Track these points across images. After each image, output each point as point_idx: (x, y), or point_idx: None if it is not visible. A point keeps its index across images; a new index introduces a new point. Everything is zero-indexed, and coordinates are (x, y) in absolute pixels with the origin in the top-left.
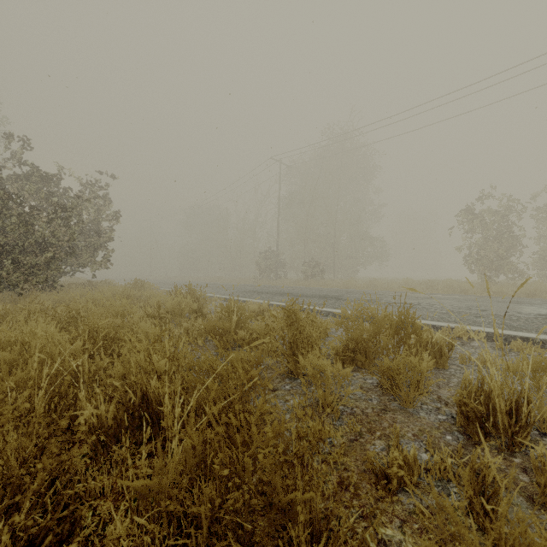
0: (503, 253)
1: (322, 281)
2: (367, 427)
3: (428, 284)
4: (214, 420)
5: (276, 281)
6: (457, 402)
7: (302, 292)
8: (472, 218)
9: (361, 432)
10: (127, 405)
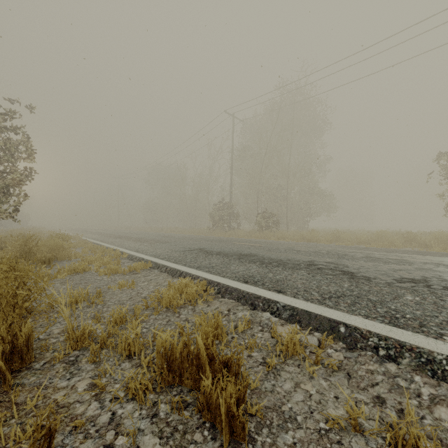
0: None
1: (278, 233)
2: None
3: (408, 237)
4: None
5: (229, 232)
6: None
7: (269, 253)
8: None
9: None
10: None
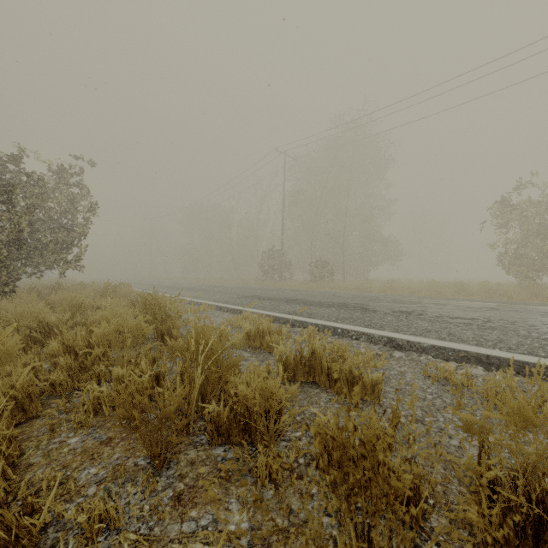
0: None
1: (332, 283)
2: None
3: (457, 286)
4: None
5: (280, 283)
6: None
7: (313, 298)
8: (507, 210)
9: None
10: None
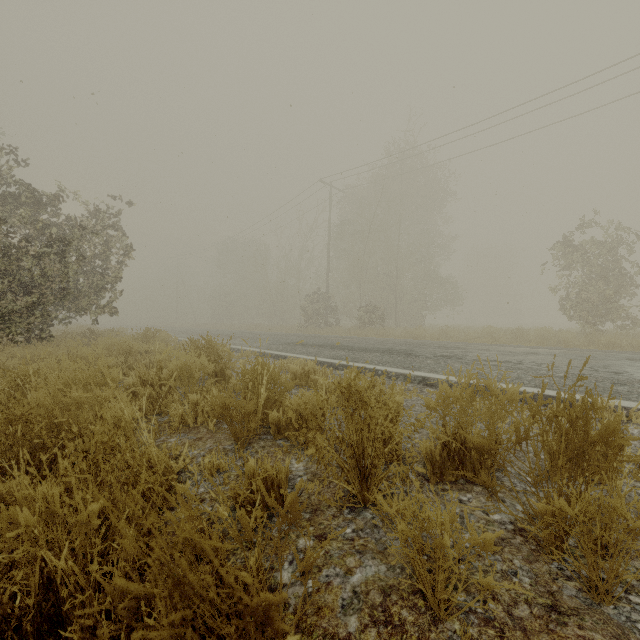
0: (612, 295)
1: (382, 330)
2: None
3: (516, 333)
4: None
5: (326, 330)
6: None
7: (359, 345)
8: (570, 251)
9: None
10: (5, 612)
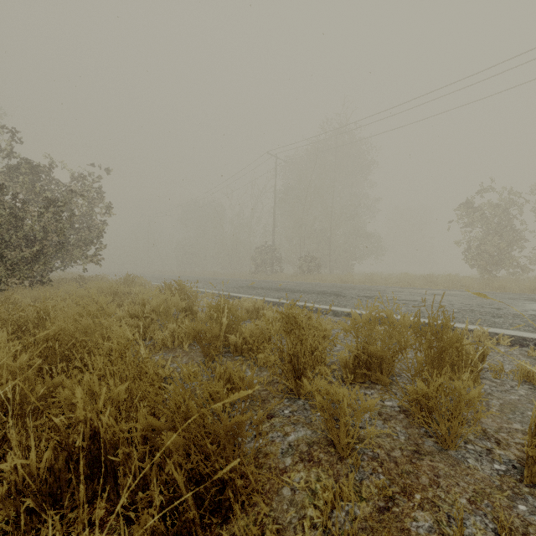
0: (505, 247)
1: (318, 276)
2: (400, 485)
3: (427, 279)
4: (183, 487)
5: (272, 276)
6: (535, 458)
7: (298, 288)
8: (471, 212)
9: (393, 493)
10: (70, 449)
